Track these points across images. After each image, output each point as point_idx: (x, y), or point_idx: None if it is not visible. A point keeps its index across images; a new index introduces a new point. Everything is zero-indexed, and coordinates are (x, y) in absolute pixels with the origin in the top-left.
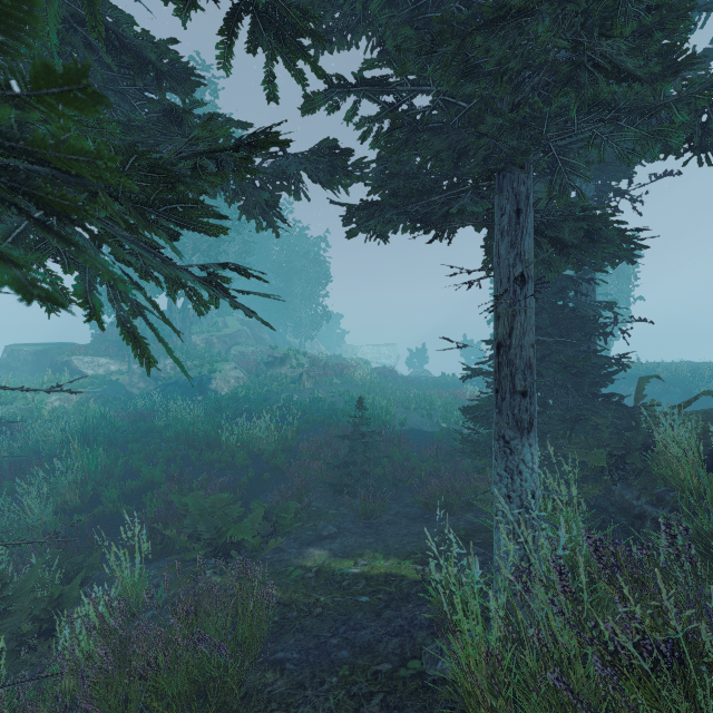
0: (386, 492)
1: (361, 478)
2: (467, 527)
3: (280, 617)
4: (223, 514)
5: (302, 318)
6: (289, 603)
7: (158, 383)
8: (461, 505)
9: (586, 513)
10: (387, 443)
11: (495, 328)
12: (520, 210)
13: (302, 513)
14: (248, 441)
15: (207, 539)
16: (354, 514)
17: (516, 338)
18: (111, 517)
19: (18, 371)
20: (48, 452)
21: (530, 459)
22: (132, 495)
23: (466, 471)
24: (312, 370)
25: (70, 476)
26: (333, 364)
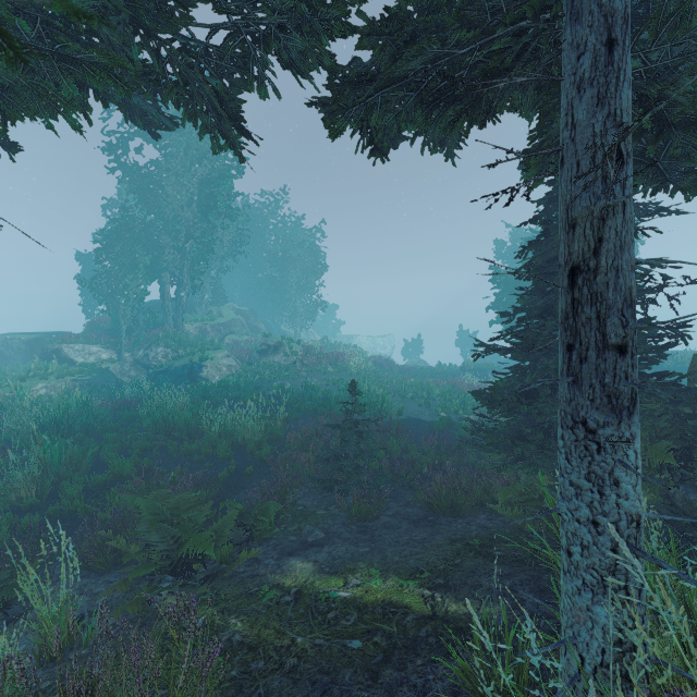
0: (382, 489)
1: (354, 474)
2: (481, 534)
3: (239, 671)
4: (186, 518)
5: (297, 307)
6: (255, 645)
7: (149, 372)
8: (471, 505)
9: (663, 530)
10: (383, 434)
11: (565, 245)
12: (614, 40)
13: (286, 513)
14: (232, 431)
15: (163, 551)
16: (346, 515)
17: (607, 255)
18: (69, 517)
19: (11, 360)
20: (19, 442)
21: (633, 460)
22: (97, 490)
23: (482, 468)
24: (306, 358)
25: (26, 469)
26: (328, 353)
